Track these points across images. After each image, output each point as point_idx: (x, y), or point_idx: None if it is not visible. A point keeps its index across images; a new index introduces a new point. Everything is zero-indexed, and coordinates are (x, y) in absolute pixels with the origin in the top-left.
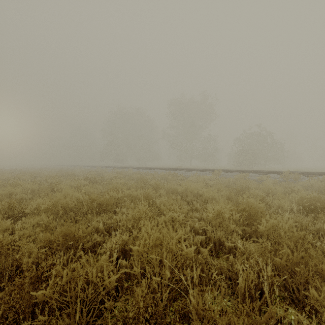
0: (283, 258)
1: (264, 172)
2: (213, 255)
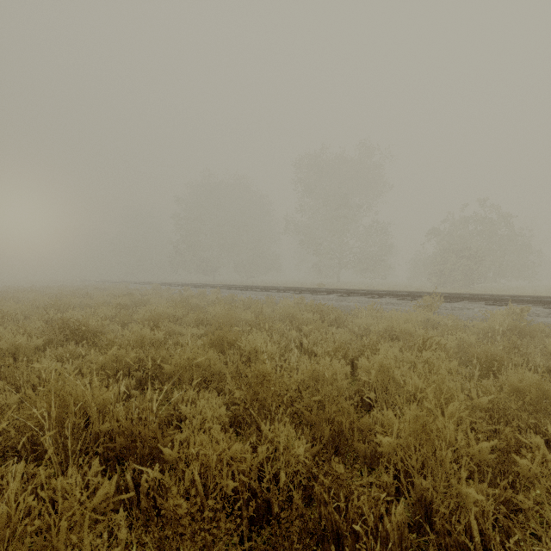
0: None
1: None
2: None
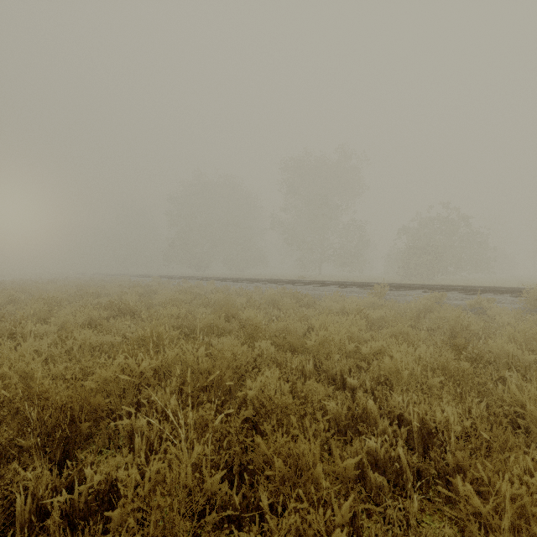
0: None
1: (474, 291)
2: None
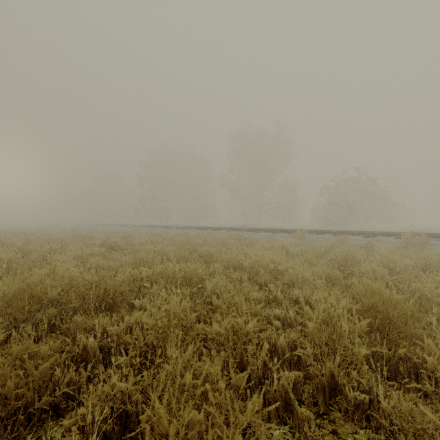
0: None
1: (370, 234)
2: (321, 415)
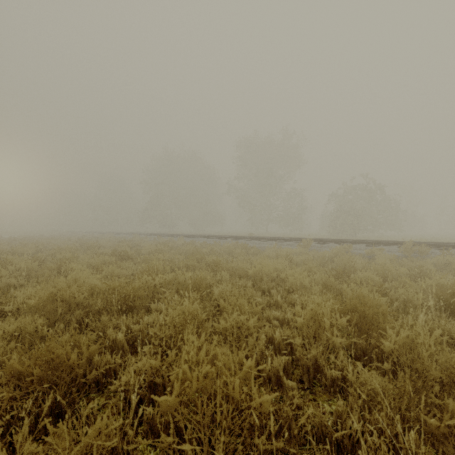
0: (444, 419)
1: (374, 243)
2: (305, 389)
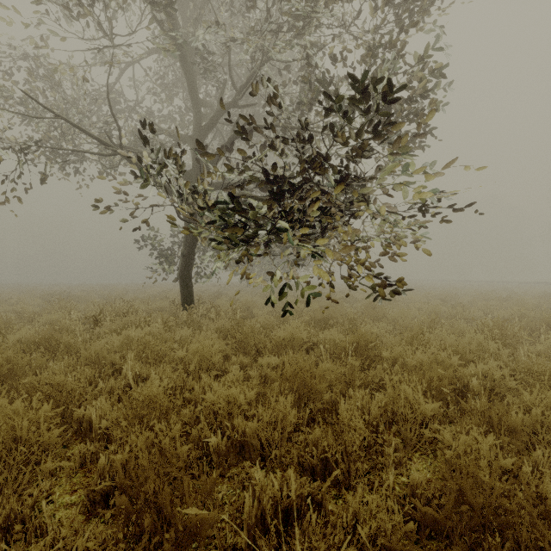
0: None
1: None
2: None
